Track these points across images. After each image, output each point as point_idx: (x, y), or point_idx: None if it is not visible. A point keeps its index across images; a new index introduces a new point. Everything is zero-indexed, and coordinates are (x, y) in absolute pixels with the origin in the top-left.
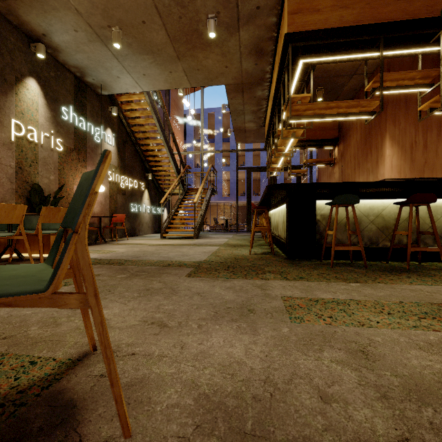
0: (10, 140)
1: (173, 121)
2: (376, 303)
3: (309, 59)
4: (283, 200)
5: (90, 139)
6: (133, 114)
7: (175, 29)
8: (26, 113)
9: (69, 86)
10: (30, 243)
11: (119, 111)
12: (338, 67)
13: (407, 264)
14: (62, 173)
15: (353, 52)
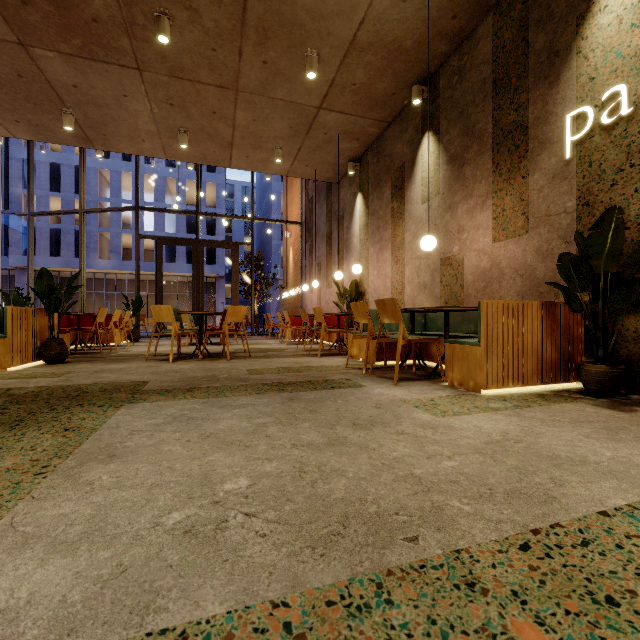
0: (566, 160)
1: None
2: None
3: None
4: None
5: None
6: None
7: None
8: (602, 68)
9: None
10: None
11: None
12: None
13: None
14: None
15: None
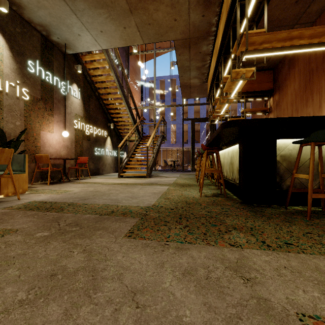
0: None
1: (131, 83)
2: None
3: None
4: (234, 141)
5: (57, 91)
6: (96, 73)
7: None
8: None
9: (36, 43)
10: None
11: (84, 69)
12: (282, 16)
13: None
14: (28, 120)
15: None
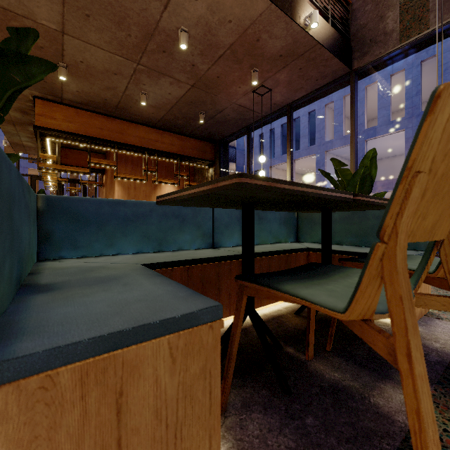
0: None
1: None
2: None
3: (53, 139)
4: None
5: None
6: None
7: None
8: None
9: None
10: None
11: None
12: None
13: None
14: None
15: (79, 142)
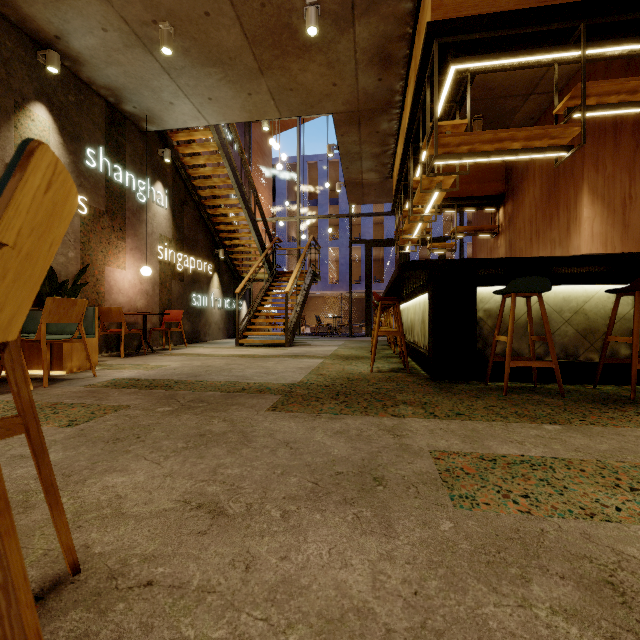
0: None
1: (255, 173)
2: (600, 466)
3: (466, 64)
4: (423, 287)
5: (131, 197)
6: (195, 161)
7: (256, 24)
8: None
9: (98, 117)
10: (33, 354)
11: (175, 156)
12: (507, 82)
13: (632, 390)
14: (87, 248)
15: (537, 52)
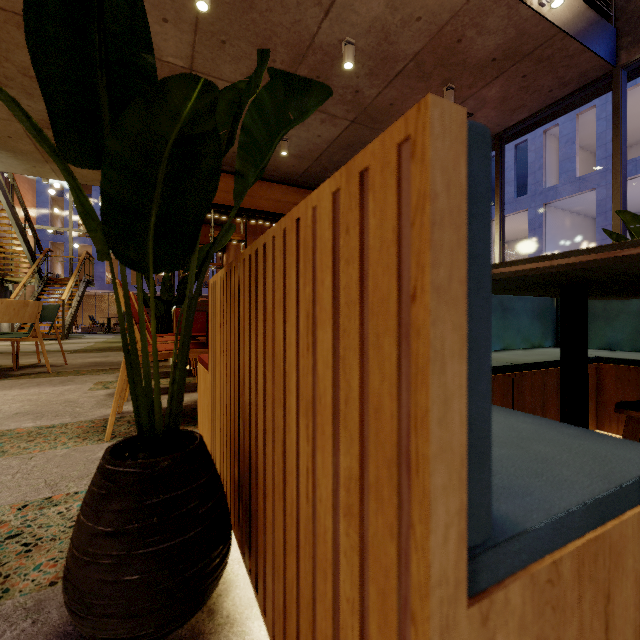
0: None
1: (17, 178)
2: None
3: None
4: None
5: None
6: None
7: None
8: None
9: None
10: None
11: None
12: None
13: None
14: None
15: None
